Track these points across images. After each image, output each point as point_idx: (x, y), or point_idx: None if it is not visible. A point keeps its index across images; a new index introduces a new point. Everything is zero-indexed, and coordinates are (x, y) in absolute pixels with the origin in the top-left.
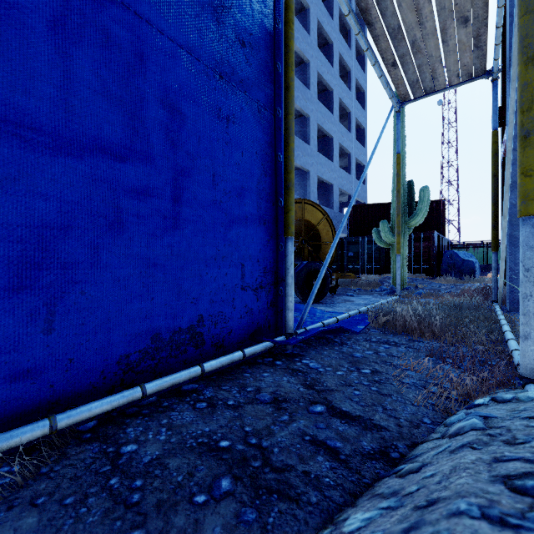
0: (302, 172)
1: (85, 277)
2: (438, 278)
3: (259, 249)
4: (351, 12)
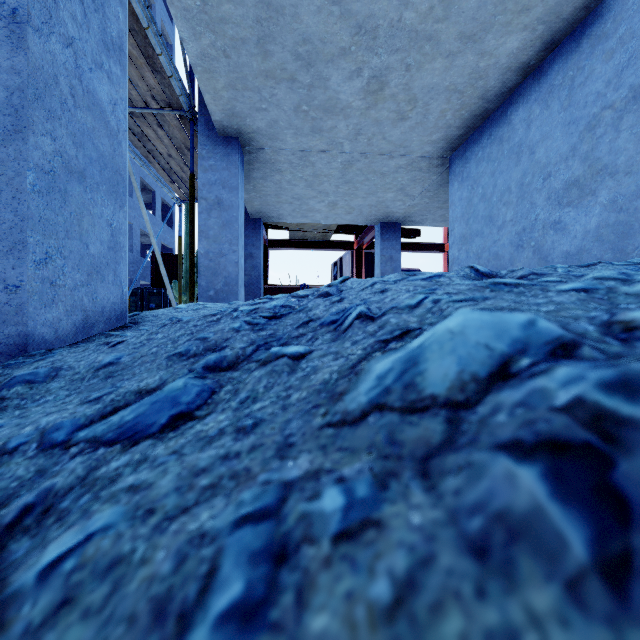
0: None
1: None
2: None
3: None
4: (137, 155)
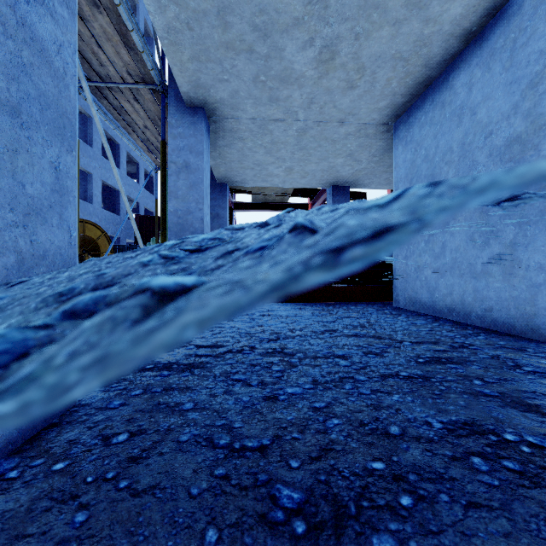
0: (83, 172)
1: None
2: None
3: None
4: (117, 127)
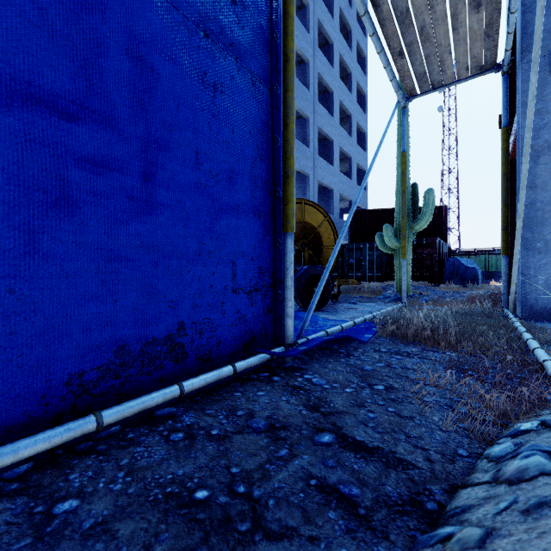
0: (301, 176)
1: (14, 270)
2: (441, 285)
3: (254, 245)
4: None
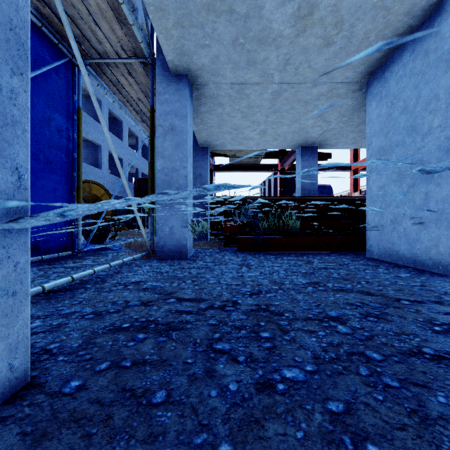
0: (94, 144)
1: None
2: None
3: None
4: (115, 100)
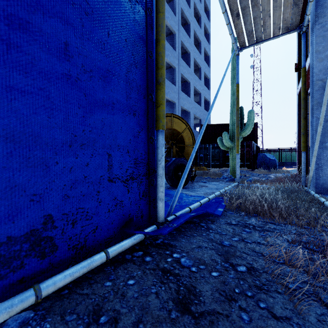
0: (171, 103)
1: None
2: (256, 170)
3: (130, 139)
4: None
